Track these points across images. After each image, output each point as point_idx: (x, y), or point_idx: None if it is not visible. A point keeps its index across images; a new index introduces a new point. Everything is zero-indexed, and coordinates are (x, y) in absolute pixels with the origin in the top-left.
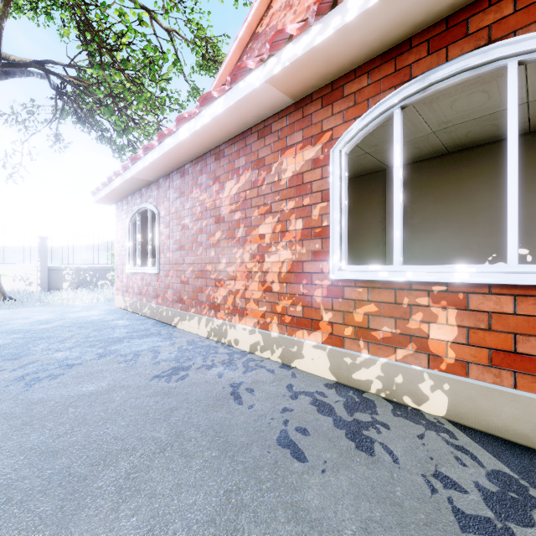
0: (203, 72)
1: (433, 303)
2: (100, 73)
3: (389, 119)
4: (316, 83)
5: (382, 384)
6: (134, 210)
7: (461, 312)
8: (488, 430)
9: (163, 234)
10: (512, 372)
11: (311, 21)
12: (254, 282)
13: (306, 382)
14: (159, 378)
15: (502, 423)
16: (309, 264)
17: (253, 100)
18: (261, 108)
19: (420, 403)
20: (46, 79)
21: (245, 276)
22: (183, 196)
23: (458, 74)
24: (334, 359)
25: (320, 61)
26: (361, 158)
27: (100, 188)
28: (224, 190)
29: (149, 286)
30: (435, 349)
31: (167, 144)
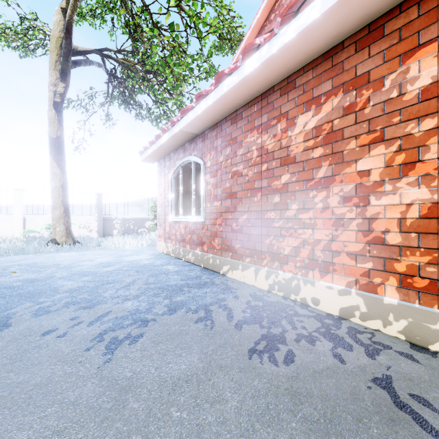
0: (217, 53)
1: None
2: (155, 31)
3: None
4: None
5: None
6: (177, 164)
7: None
8: None
9: (209, 184)
10: None
11: None
12: (347, 231)
13: None
14: (258, 354)
15: None
16: None
17: None
18: None
19: None
20: (102, 68)
21: (331, 224)
22: (235, 142)
23: None
24: None
25: None
26: None
27: (147, 146)
28: (294, 126)
29: (193, 234)
30: None
31: (227, 84)
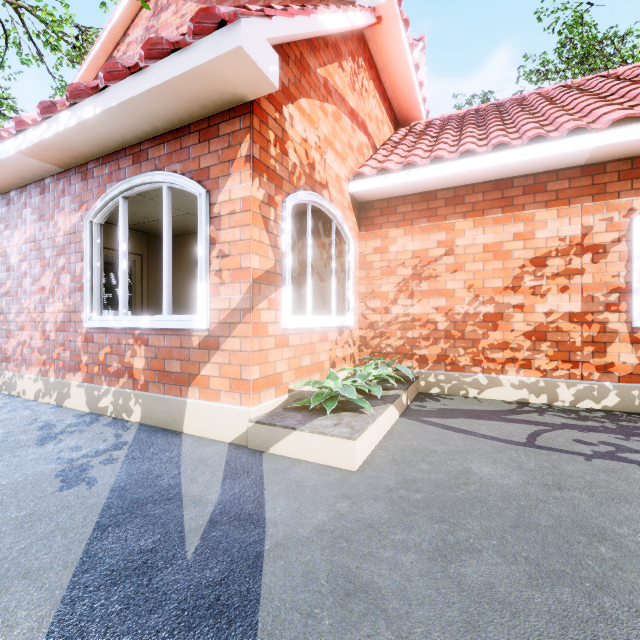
0: None
1: (135, 343)
2: None
3: (179, 191)
4: (73, 161)
5: (113, 407)
6: None
7: (146, 348)
8: (156, 424)
9: None
10: (164, 384)
11: (40, 119)
12: (37, 332)
13: (60, 415)
14: None
15: (161, 418)
16: (74, 314)
17: (17, 162)
18: (33, 169)
19: (130, 416)
20: None
21: (31, 326)
22: None
23: (146, 185)
24: (89, 394)
25: (61, 148)
26: (189, 217)
27: None
28: (14, 238)
29: None
30: (136, 375)
31: None
